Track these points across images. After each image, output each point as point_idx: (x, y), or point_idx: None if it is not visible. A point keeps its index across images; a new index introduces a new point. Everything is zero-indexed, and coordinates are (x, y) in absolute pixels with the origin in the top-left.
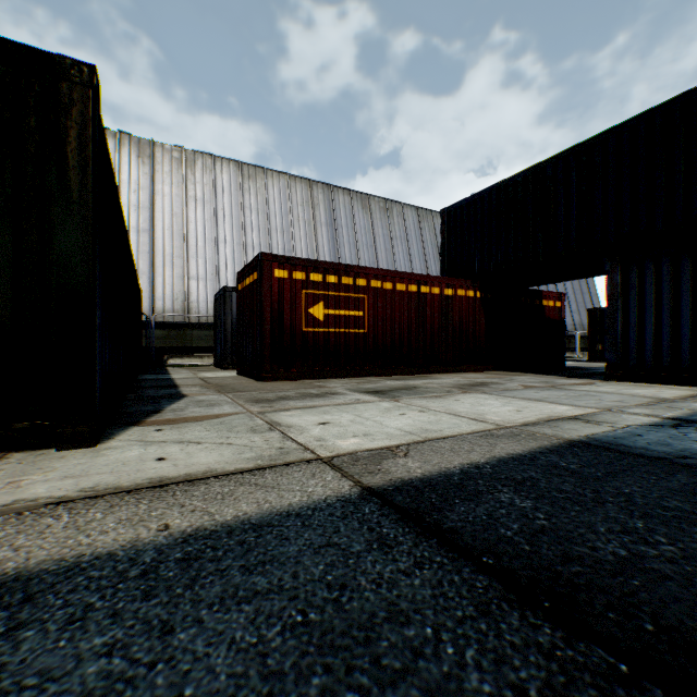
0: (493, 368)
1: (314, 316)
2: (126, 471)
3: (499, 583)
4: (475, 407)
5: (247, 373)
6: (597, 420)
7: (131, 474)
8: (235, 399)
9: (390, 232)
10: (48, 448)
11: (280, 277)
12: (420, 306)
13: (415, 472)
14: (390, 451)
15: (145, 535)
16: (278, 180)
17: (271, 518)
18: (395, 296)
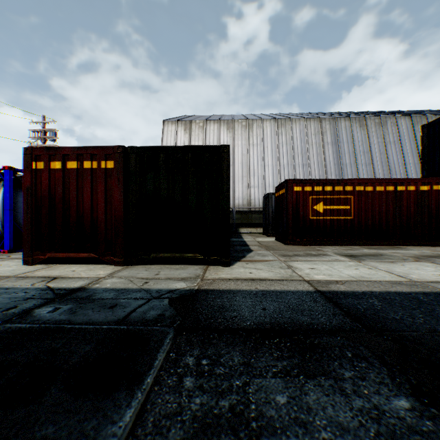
0: None
1: (316, 210)
2: (242, 274)
3: (343, 313)
4: (408, 270)
5: (280, 239)
6: None
7: (243, 275)
8: (274, 253)
9: (383, 139)
10: (217, 265)
11: (297, 190)
12: (396, 200)
13: (341, 289)
14: (336, 282)
15: (252, 288)
16: (298, 122)
17: (284, 291)
18: (374, 195)
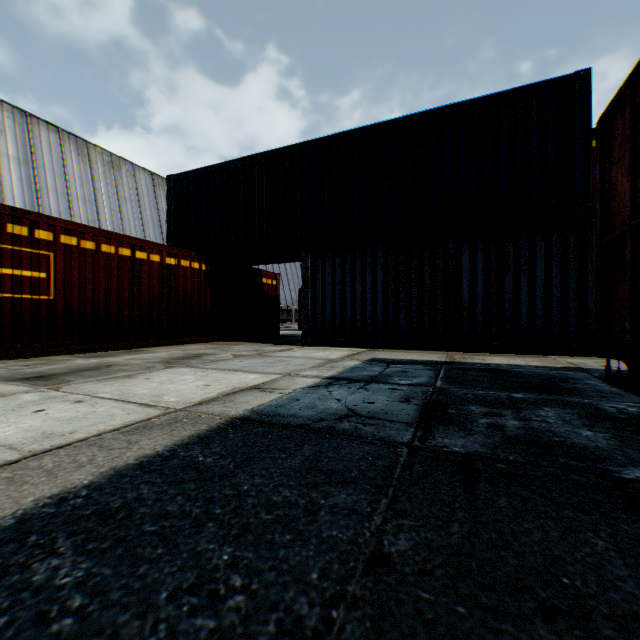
0: (219, 339)
1: None
2: None
3: None
4: (161, 387)
5: None
6: (273, 388)
7: None
8: None
9: (118, 191)
10: None
11: None
12: (136, 273)
13: None
14: None
15: None
16: None
17: None
18: (101, 259)
